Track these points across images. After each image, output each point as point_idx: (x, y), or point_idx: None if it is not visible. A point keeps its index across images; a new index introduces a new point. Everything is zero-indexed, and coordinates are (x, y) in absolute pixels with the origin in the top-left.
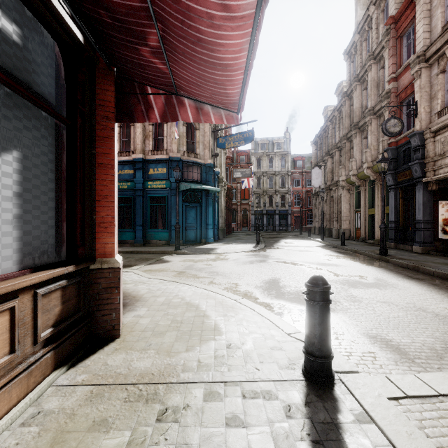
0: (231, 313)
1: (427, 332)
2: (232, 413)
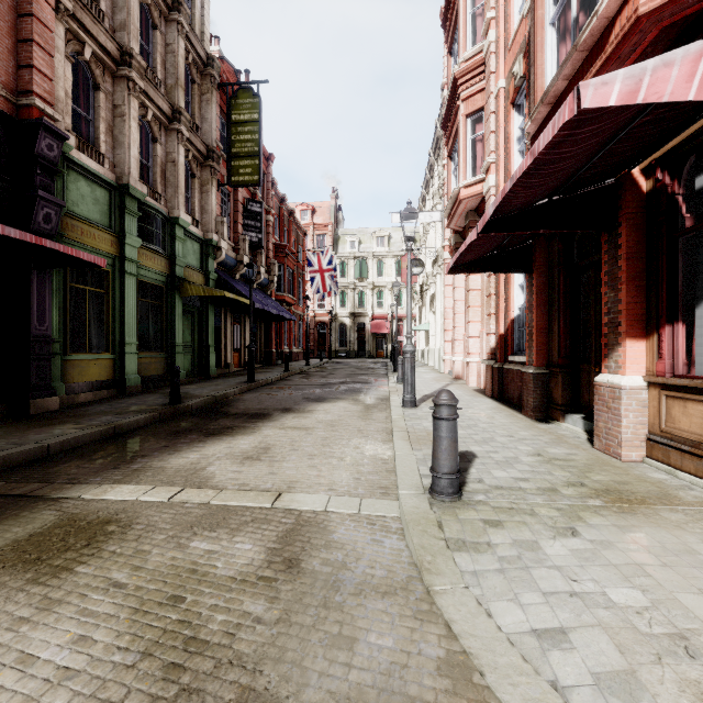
0: (679, 661)
1: (166, 556)
2: (526, 482)
